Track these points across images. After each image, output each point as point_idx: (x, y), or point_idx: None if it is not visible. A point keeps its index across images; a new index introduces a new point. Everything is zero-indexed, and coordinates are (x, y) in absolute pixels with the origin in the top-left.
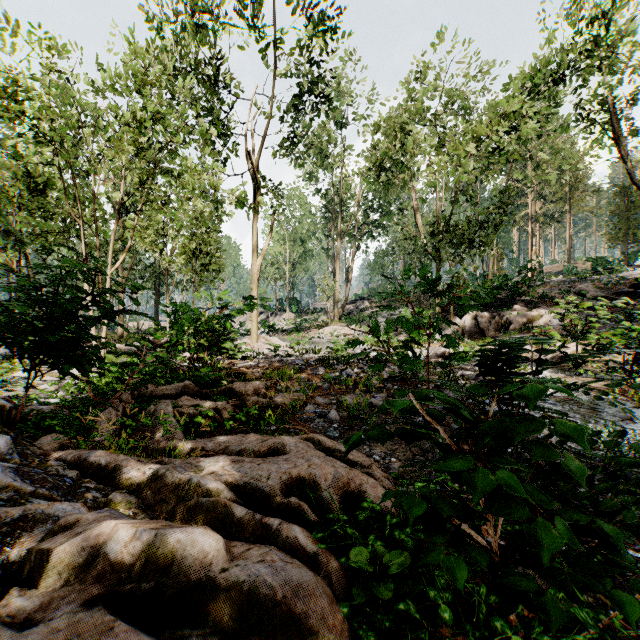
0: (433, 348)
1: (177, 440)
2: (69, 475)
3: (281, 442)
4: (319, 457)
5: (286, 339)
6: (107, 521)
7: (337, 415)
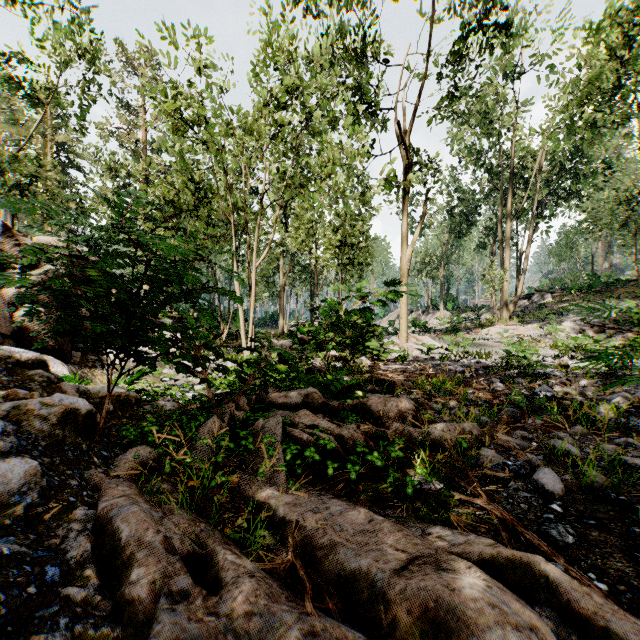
0: None
1: (270, 490)
2: (77, 548)
3: (457, 609)
4: None
5: (440, 340)
6: None
7: (555, 483)
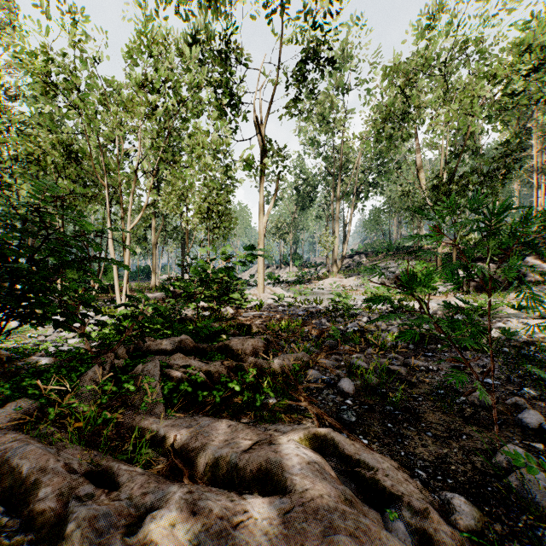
0: (437, 301)
1: (152, 418)
2: None
3: (278, 461)
4: (344, 511)
5: (289, 290)
6: None
7: (350, 386)
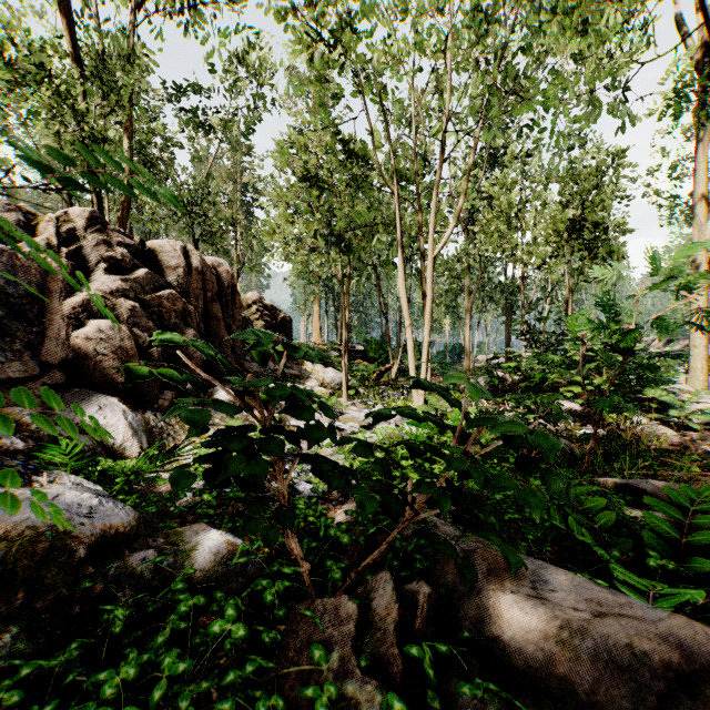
0: None
1: None
2: None
3: None
4: None
5: None
6: None
7: None
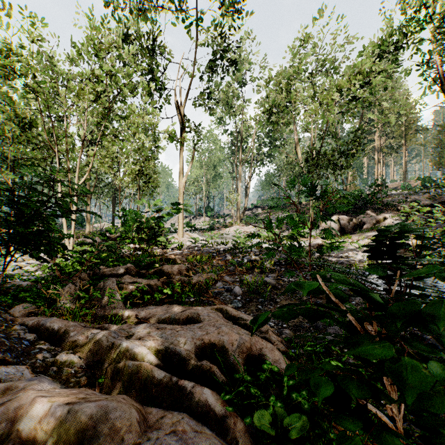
0: (308, 241)
1: (118, 309)
2: (28, 338)
3: (196, 312)
4: (227, 325)
5: (203, 235)
6: (32, 391)
7: (240, 290)
